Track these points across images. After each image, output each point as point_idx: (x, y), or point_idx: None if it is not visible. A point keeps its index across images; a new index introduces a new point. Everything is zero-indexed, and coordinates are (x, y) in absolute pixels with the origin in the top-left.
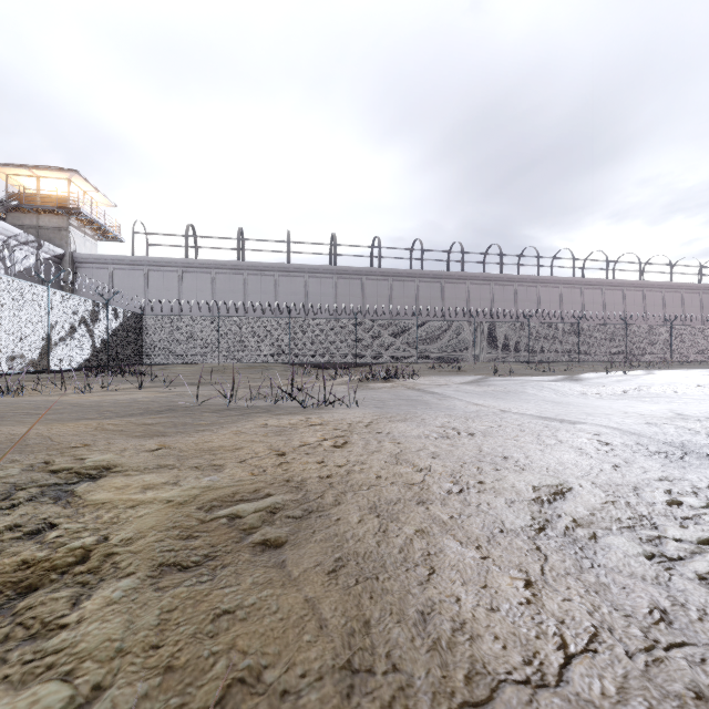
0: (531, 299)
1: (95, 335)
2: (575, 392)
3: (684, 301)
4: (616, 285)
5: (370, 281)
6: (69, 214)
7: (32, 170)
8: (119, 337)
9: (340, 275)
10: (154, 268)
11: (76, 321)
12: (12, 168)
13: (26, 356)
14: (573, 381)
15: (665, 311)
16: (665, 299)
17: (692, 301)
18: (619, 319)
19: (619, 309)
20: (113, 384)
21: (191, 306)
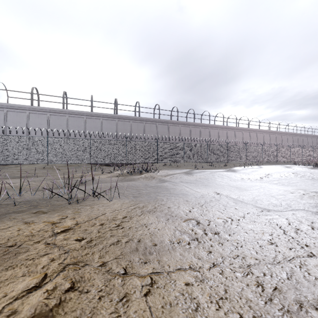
0: (206, 134)
1: None
2: (238, 178)
3: (264, 137)
4: (240, 129)
5: (134, 123)
6: None
7: None
8: None
9: (119, 119)
10: (11, 110)
11: None
12: None
13: None
14: (233, 171)
15: (257, 141)
16: (257, 136)
17: (267, 137)
18: (241, 144)
19: (241, 139)
20: None
21: (29, 131)
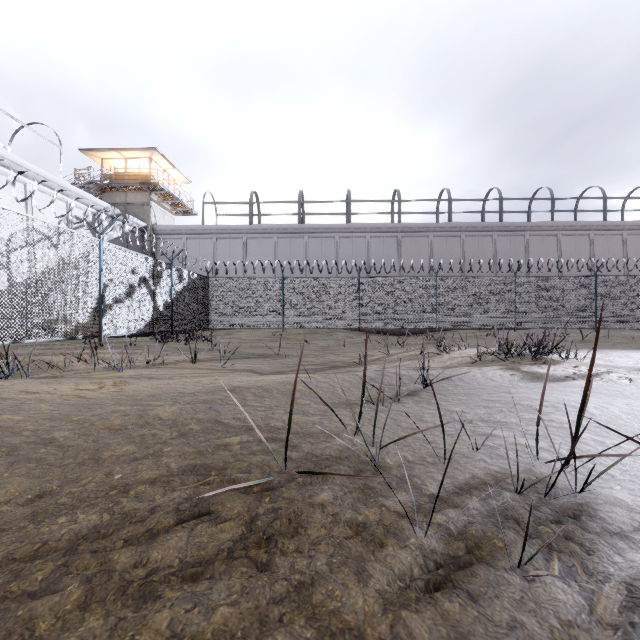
0: None
1: (158, 297)
2: None
3: None
4: None
5: (438, 238)
6: (150, 189)
7: (121, 151)
8: (183, 300)
9: (405, 233)
10: (221, 236)
11: (136, 281)
12: (106, 152)
13: (71, 319)
14: None
15: None
16: None
17: None
18: None
19: None
20: (168, 354)
21: (254, 267)
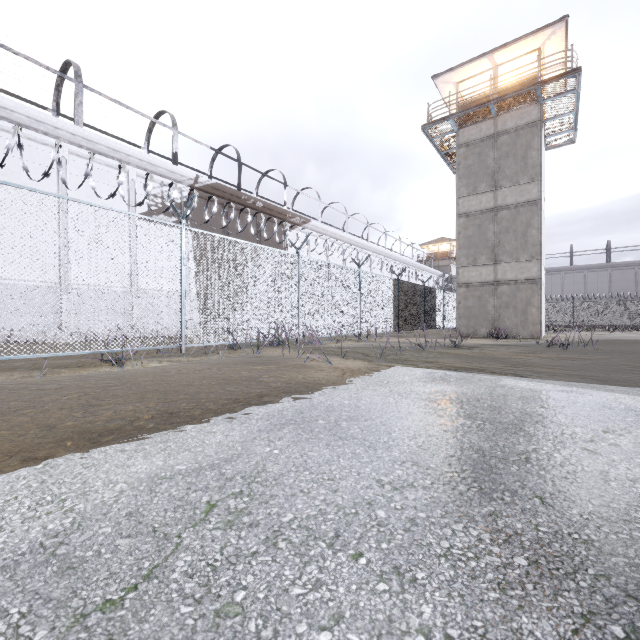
0: None
1: None
2: None
3: None
4: None
5: None
6: (451, 259)
7: (438, 243)
8: None
9: (614, 268)
10: None
11: None
12: (430, 244)
13: None
14: None
15: None
16: None
17: None
18: None
19: None
20: None
21: None
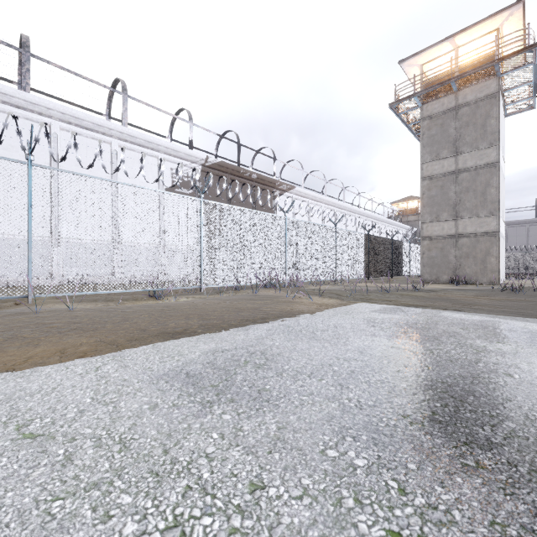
0: None
1: None
2: None
3: None
4: None
5: None
6: (418, 214)
7: (406, 201)
8: None
9: None
10: None
11: None
12: (400, 202)
13: None
14: None
15: None
16: None
17: None
18: None
19: None
20: None
21: None
